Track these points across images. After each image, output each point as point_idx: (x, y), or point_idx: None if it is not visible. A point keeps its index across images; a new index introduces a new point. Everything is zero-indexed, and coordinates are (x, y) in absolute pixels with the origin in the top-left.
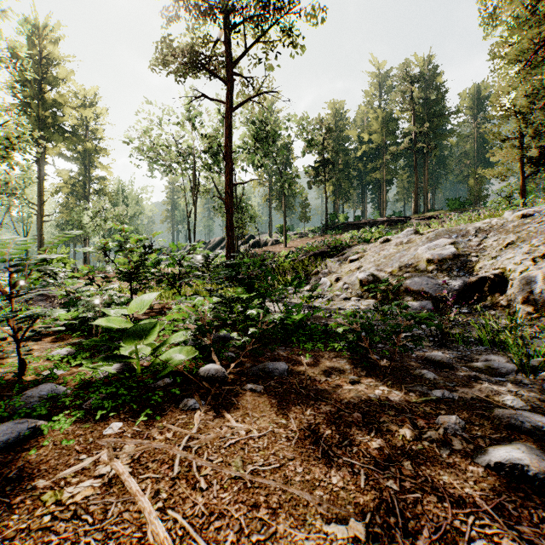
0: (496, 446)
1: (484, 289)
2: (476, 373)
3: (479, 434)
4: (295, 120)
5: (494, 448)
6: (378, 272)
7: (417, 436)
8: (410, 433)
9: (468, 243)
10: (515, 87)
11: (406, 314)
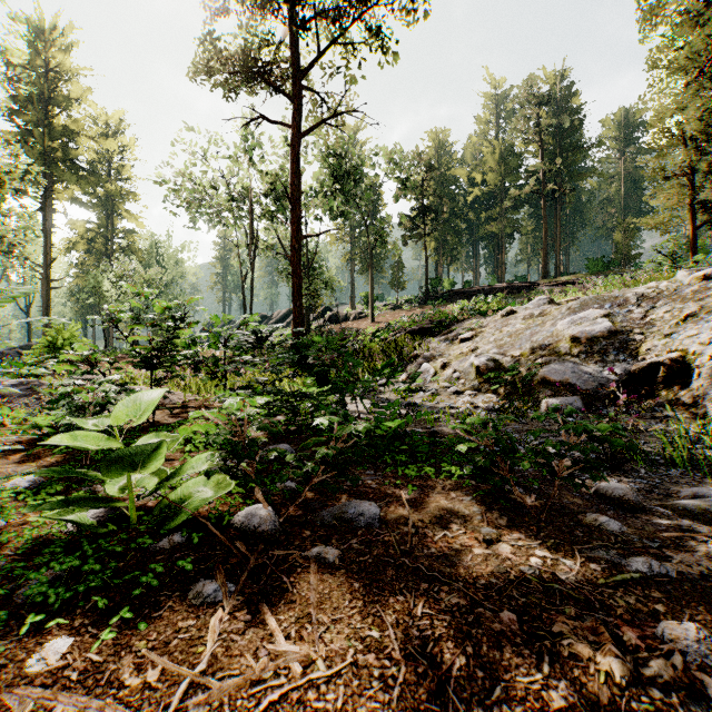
0: None
1: (655, 380)
2: (690, 522)
3: None
4: (386, 153)
5: None
6: (501, 355)
7: (634, 673)
8: (619, 668)
9: (628, 315)
10: (681, 107)
11: (578, 426)
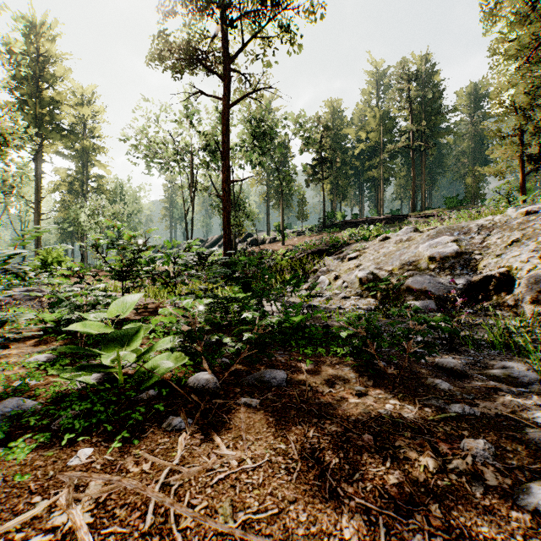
0: (540, 482)
1: (489, 288)
2: (496, 383)
3: (514, 464)
4: (293, 118)
5: (538, 485)
6: (378, 270)
7: (441, 466)
8: (432, 464)
9: (471, 240)
10: (514, 84)
11: (419, 318)
